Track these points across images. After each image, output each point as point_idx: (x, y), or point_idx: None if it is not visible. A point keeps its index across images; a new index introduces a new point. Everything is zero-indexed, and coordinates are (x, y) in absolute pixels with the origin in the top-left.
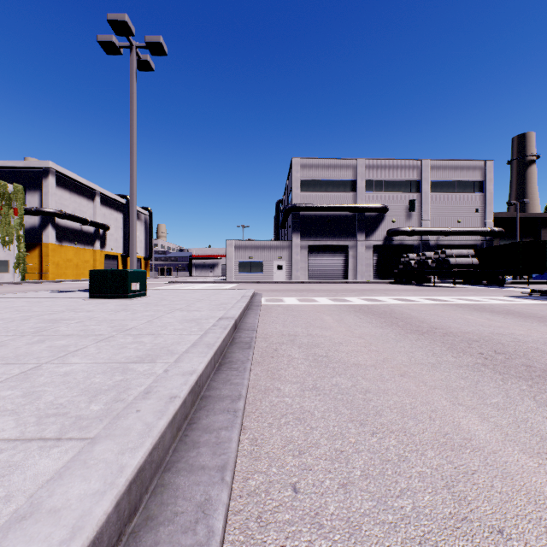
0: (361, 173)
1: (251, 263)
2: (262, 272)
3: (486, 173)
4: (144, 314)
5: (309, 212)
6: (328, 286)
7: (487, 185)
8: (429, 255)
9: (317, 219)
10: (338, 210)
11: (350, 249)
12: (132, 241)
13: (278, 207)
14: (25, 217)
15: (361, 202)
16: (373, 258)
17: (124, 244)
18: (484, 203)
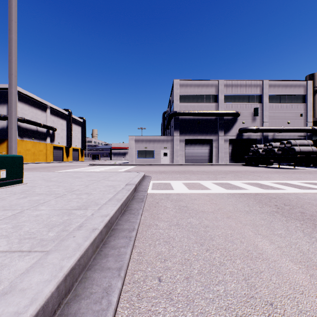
0: (221, 90)
1: (146, 151)
2: (153, 157)
3: (308, 89)
4: None
5: (185, 116)
6: (201, 168)
7: (308, 97)
8: (275, 145)
9: (191, 121)
10: (206, 115)
11: (214, 141)
12: (10, 124)
13: (164, 116)
14: None
15: (221, 110)
16: (229, 148)
17: (67, 139)
18: (306, 110)
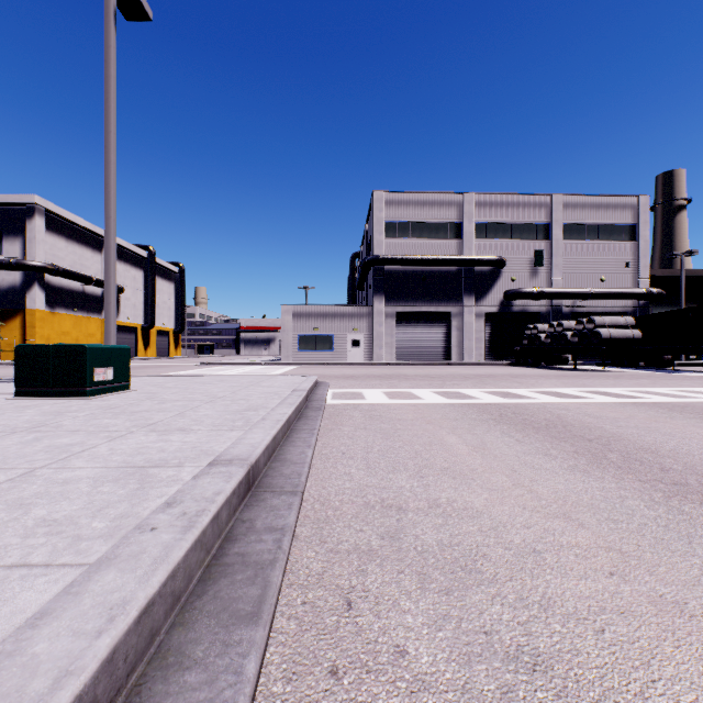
0: (469, 213)
1: (316, 337)
2: (332, 349)
3: (640, 214)
4: (56, 442)
5: (397, 266)
6: (426, 370)
7: (641, 229)
8: (568, 326)
9: (408, 276)
10: (438, 264)
11: (454, 317)
12: (106, 297)
13: (353, 262)
14: (1, 273)
15: (469, 253)
16: (485, 330)
17: (145, 311)
18: (636, 255)
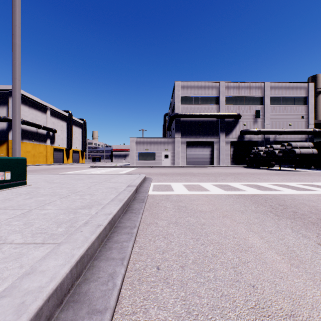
0: (223, 92)
1: (147, 153)
2: (155, 159)
3: (309, 91)
4: None
5: (187, 118)
6: (202, 170)
7: (310, 99)
8: (276, 147)
9: (192, 123)
10: (207, 117)
11: (215, 143)
12: (13, 127)
13: (165, 118)
14: None
15: (223, 112)
16: (231, 150)
17: (67, 141)
18: (307, 112)
